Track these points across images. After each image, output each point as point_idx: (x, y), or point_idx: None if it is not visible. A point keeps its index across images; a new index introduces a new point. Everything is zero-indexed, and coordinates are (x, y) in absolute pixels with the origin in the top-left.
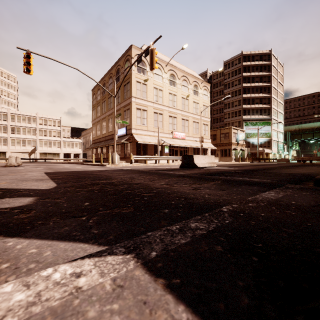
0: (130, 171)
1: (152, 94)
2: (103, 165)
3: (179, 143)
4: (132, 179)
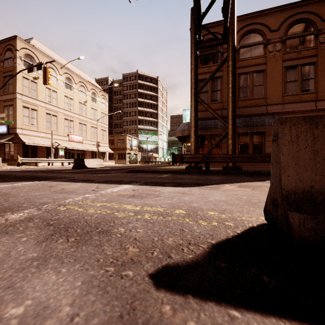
0: (25, 171)
1: (44, 94)
2: None
3: (76, 146)
4: (32, 174)
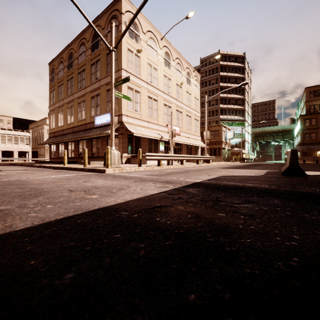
0: None
1: (146, 72)
2: (97, 170)
3: (176, 139)
4: None
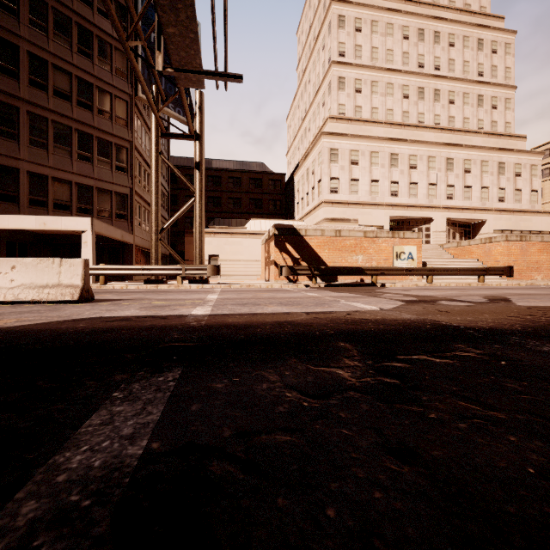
0: None
1: None
2: None
3: None
4: None
